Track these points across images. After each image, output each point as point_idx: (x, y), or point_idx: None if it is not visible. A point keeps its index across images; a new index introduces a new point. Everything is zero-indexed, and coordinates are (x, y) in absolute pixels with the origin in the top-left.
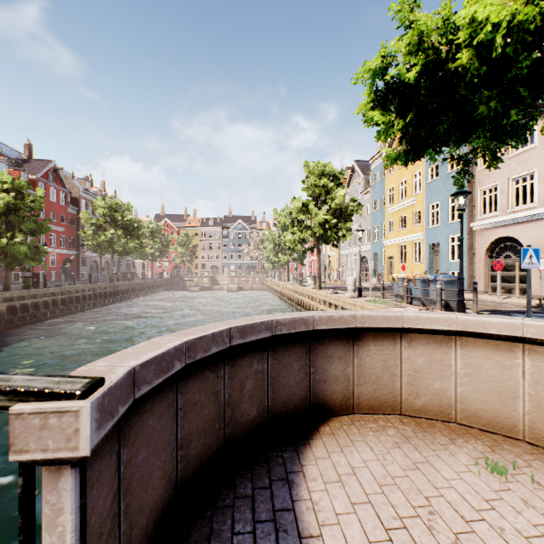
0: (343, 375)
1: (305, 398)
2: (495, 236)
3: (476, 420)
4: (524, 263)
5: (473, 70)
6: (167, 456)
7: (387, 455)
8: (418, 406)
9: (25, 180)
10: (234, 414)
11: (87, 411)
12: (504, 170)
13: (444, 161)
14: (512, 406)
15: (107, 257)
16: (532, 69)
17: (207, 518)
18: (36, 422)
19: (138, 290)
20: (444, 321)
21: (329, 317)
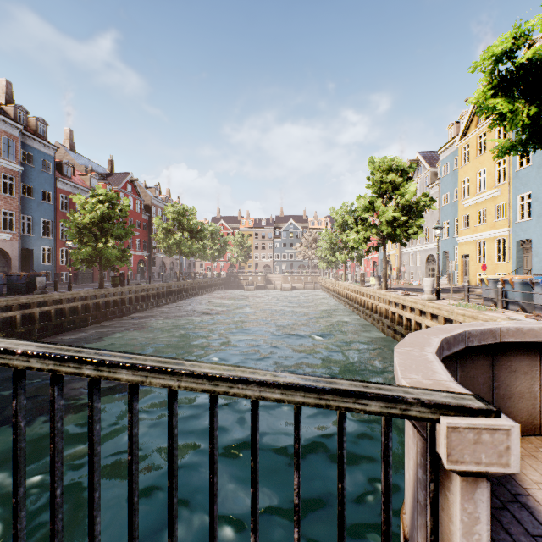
0: (529, 392)
1: None
2: None
3: None
4: None
5: None
6: None
7: None
8: None
9: (109, 192)
10: None
11: (517, 431)
12: None
13: None
14: None
15: (172, 258)
16: None
17: None
18: (469, 436)
19: (201, 288)
20: None
21: (517, 329)
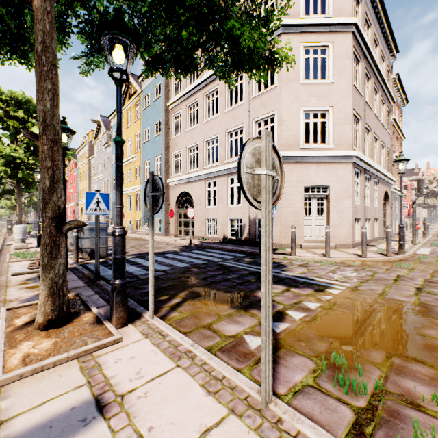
0: None
1: None
2: (180, 191)
3: None
4: (90, 209)
5: None
6: None
7: None
8: None
9: None
10: None
11: None
12: (184, 140)
13: None
14: None
15: None
16: None
17: None
18: None
19: None
20: None
21: None
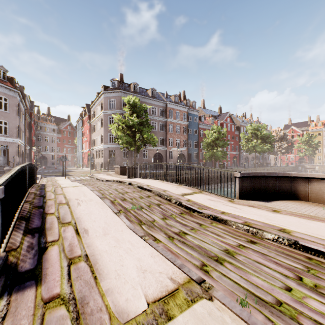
0: (304, 190)
1: (290, 193)
2: None
3: None
4: None
5: None
6: (250, 187)
7: (303, 204)
8: None
9: (219, 124)
10: (266, 189)
11: (239, 173)
12: None
13: None
14: None
15: (253, 154)
16: None
17: (256, 199)
18: (235, 173)
19: None
20: None
21: (297, 173)
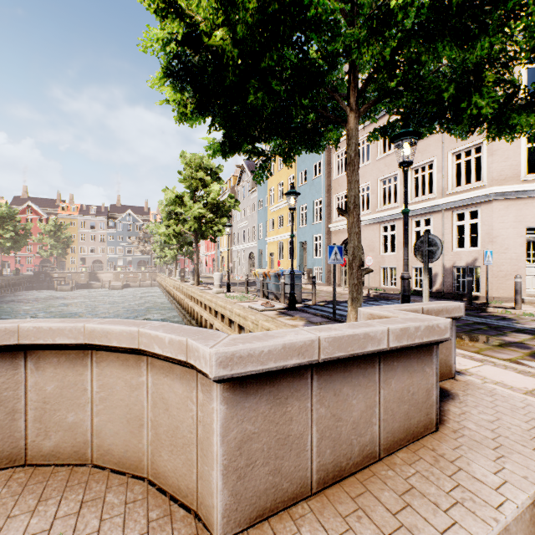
0: None
1: None
2: (345, 237)
3: (110, 458)
4: (331, 259)
5: (229, 52)
6: None
7: None
8: (48, 450)
9: None
10: None
11: None
12: None
13: (246, 154)
14: (139, 436)
15: None
16: (294, 68)
17: None
18: None
19: None
20: (70, 332)
21: None
